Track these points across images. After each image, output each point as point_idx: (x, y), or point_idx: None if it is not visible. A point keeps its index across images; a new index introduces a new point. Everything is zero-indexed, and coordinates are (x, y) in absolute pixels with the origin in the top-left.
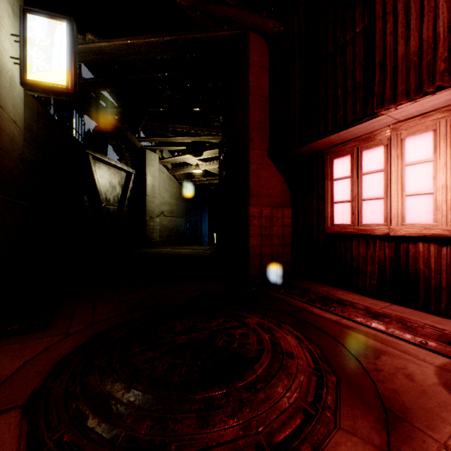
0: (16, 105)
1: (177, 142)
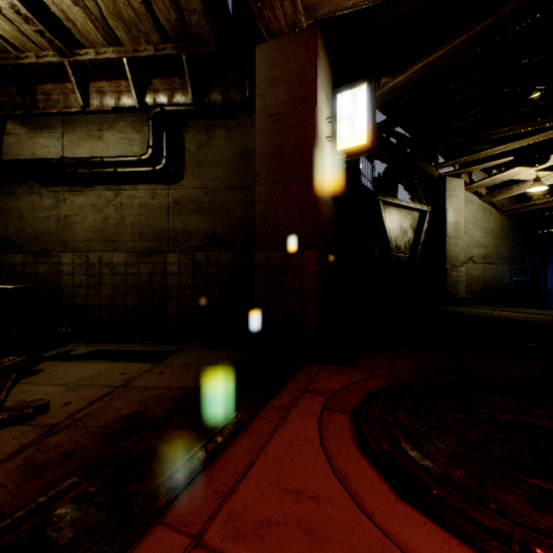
0: (328, 175)
1: (496, 153)
